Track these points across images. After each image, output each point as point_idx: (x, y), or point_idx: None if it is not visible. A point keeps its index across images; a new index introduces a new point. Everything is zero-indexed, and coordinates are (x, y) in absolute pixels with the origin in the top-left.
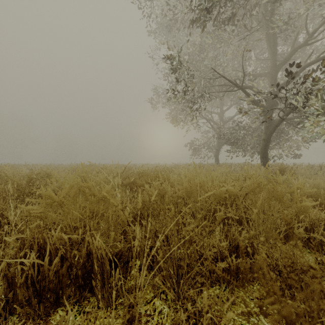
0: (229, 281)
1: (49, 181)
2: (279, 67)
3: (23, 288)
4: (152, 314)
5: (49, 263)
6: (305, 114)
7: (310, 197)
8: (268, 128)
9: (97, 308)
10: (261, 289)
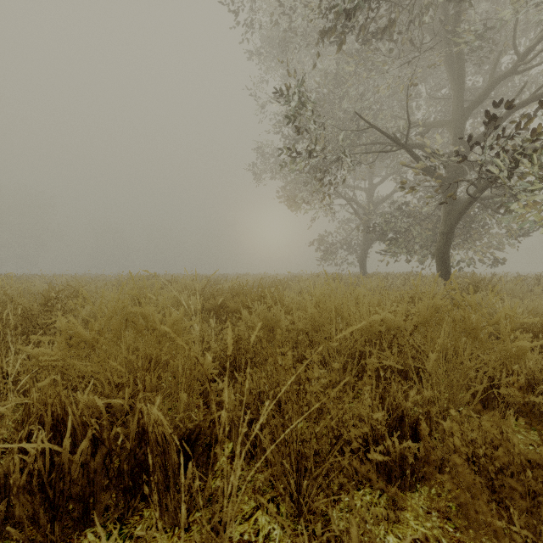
0: (387, 480)
1: (72, 304)
2: (468, 111)
3: (24, 495)
4: (252, 541)
5: (72, 449)
6: (512, 190)
7: (523, 332)
8: (450, 214)
9: (156, 529)
10: (445, 494)
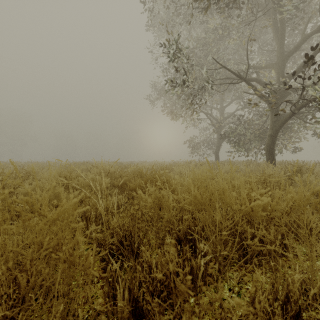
0: None
1: None
2: (287, 56)
3: None
4: None
5: None
6: (318, 107)
7: None
8: (275, 123)
9: None
10: None
